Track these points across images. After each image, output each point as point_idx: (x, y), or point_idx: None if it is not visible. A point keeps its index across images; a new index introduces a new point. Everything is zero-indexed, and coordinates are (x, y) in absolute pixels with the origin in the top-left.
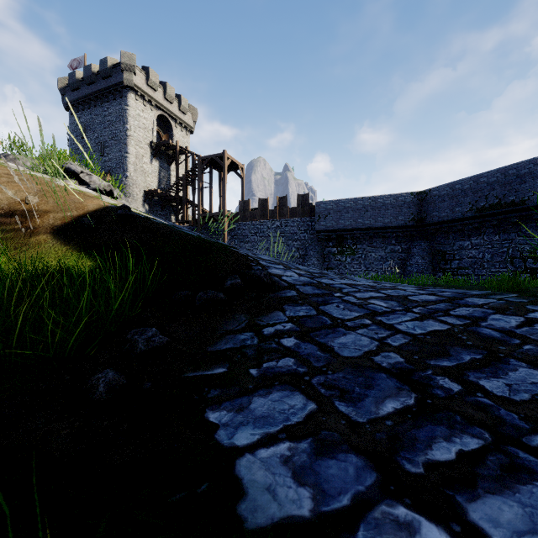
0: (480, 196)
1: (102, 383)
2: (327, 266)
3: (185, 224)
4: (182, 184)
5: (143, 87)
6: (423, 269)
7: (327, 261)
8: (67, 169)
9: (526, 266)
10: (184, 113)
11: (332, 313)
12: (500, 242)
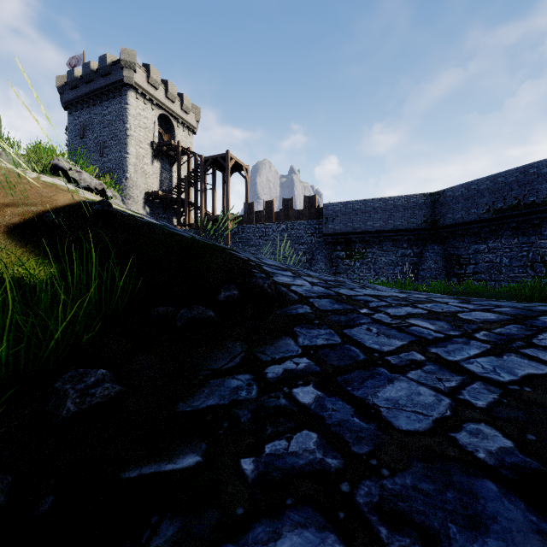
0: (498, 197)
1: None
2: (335, 270)
3: (187, 227)
4: (184, 186)
5: (143, 85)
6: (436, 274)
7: (335, 265)
8: (55, 166)
9: None
10: (186, 113)
11: (363, 341)
12: (519, 245)
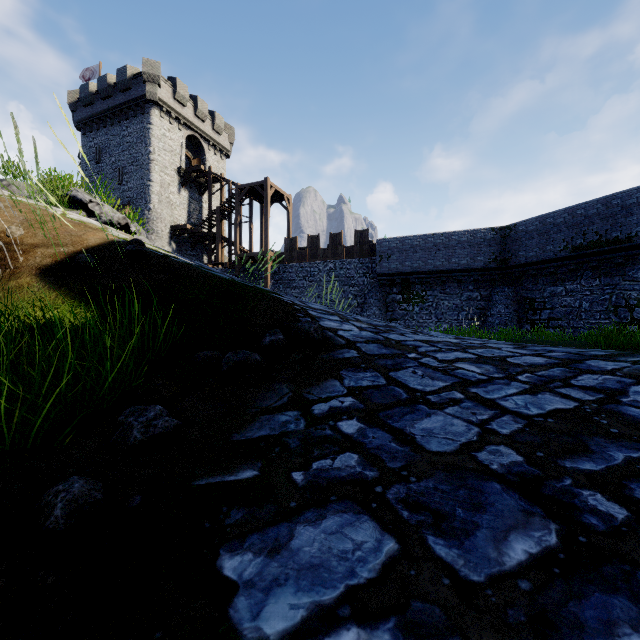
0: (576, 232)
1: (60, 502)
2: (390, 316)
3: (220, 266)
4: (216, 218)
5: (169, 102)
6: (506, 320)
7: (390, 310)
8: (73, 197)
9: (633, 316)
10: (219, 134)
11: (407, 383)
12: (601, 288)
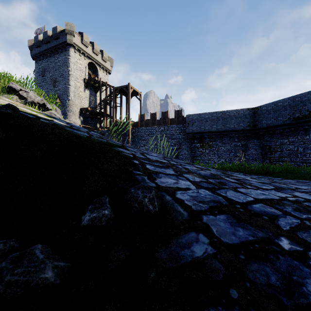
0: (295, 110)
1: None
2: (193, 155)
3: (105, 129)
4: (103, 104)
5: (79, 45)
6: (256, 157)
7: (193, 152)
8: (10, 87)
9: None
10: (105, 62)
11: None
12: (310, 140)
